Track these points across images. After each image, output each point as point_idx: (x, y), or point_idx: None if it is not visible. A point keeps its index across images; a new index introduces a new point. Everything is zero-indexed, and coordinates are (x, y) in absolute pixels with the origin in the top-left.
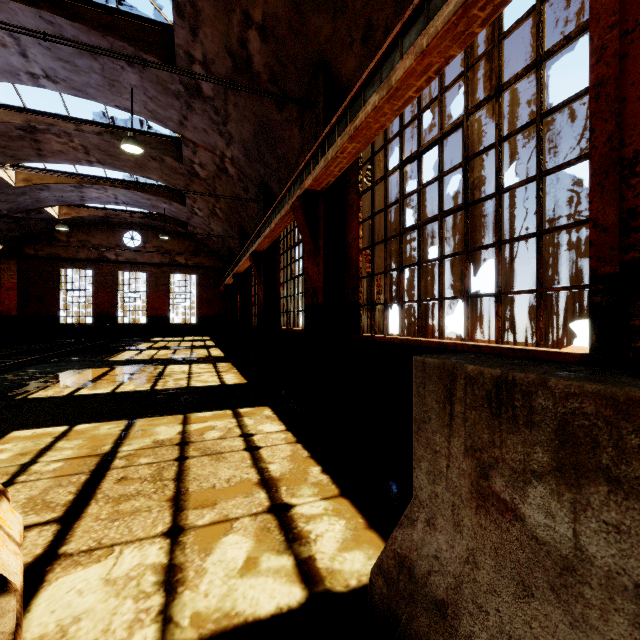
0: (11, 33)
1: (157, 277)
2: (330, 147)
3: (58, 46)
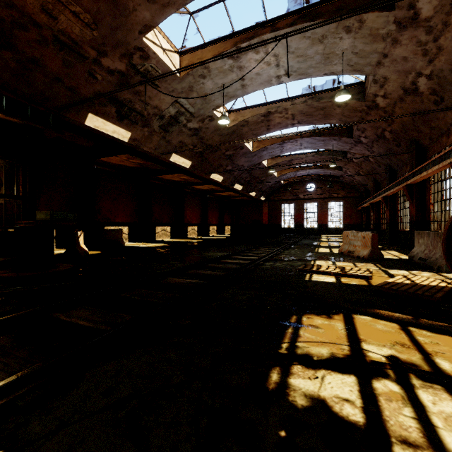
0: (300, 143)
1: (322, 204)
2: (415, 175)
3: (312, 141)
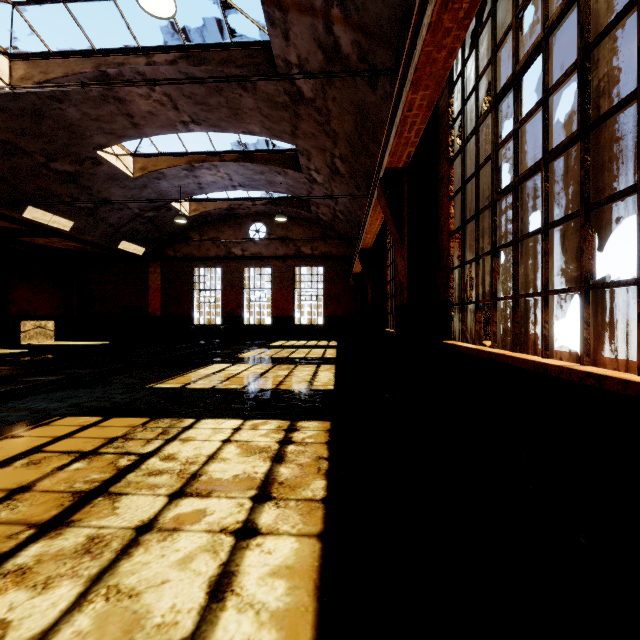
0: None
1: (282, 272)
2: None
3: None
